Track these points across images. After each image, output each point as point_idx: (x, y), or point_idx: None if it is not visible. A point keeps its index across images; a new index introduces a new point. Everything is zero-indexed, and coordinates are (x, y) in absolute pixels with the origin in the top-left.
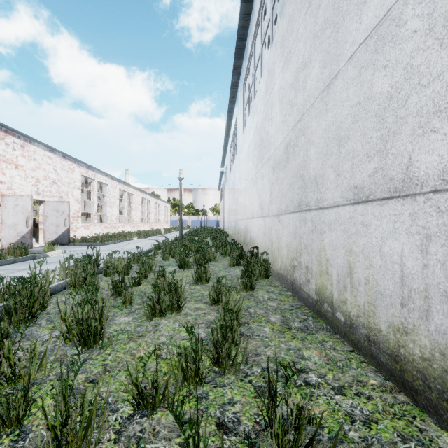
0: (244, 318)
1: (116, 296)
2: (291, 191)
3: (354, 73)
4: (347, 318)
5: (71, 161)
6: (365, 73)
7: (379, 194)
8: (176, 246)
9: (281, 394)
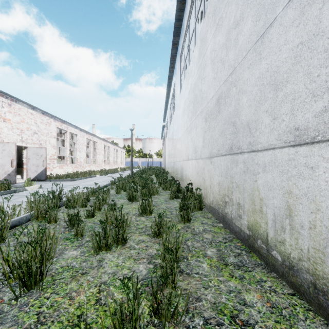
0: (183, 252)
1: (71, 228)
2: (222, 137)
3: (295, 14)
4: (285, 258)
5: (49, 116)
6: (310, 10)
7: None
8: (128, 181)
9: None
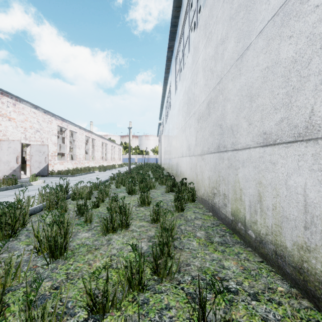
0: (177, 234)
1: (80, 216)
2: (212, 137)
3: (263, 44)
4: (257, 235)
5: (50, 115)
6: (273, 43)
7: (284, 139)
8: (126, 177)
9: (208, 300)
